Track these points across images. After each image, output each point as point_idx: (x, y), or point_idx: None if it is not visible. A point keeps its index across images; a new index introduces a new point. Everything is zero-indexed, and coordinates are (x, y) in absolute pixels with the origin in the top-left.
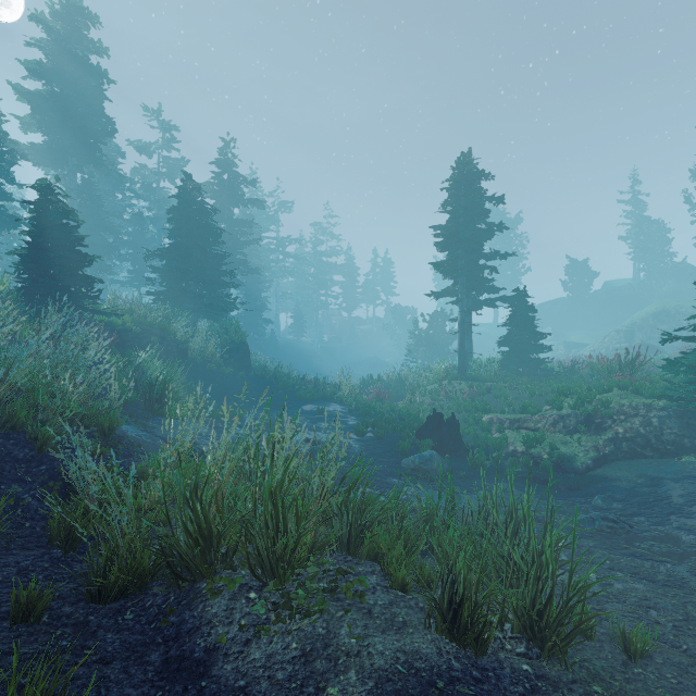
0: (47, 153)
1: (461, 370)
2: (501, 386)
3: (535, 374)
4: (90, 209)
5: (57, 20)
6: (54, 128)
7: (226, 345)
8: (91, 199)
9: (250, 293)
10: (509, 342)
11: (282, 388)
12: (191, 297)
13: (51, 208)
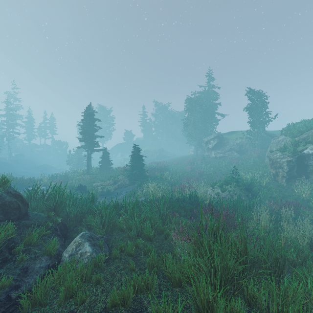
0: None
1: (88, 171)
2: (99, 175)
3: (109, 171)
4: None
5: None
6: None
7: None
8: None
9: None
10: (102, 162)
11: (15, 183)
12: None
13: None
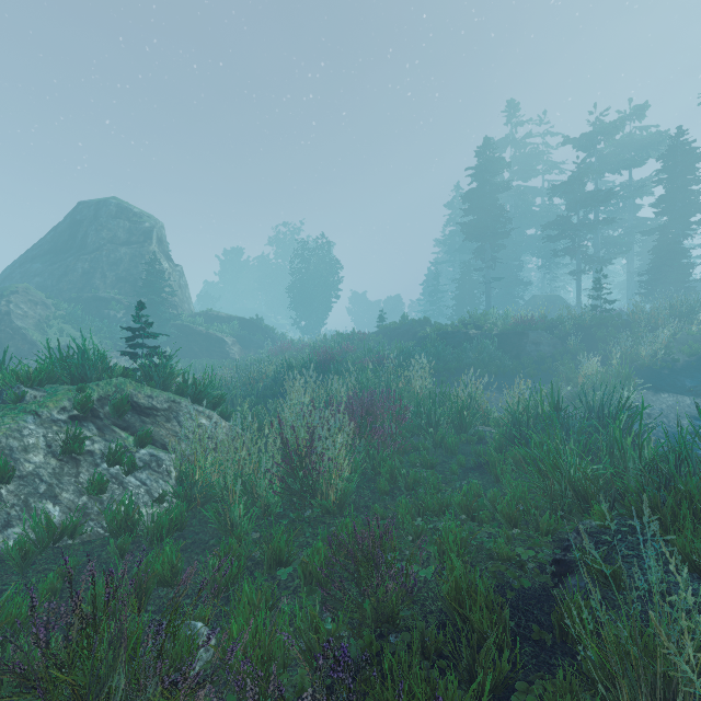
0: None
1: None
2: None
3: None
4: None
5: None
6: None
7: None
8: None
9: None
10: None
11: None
12: None
13: None
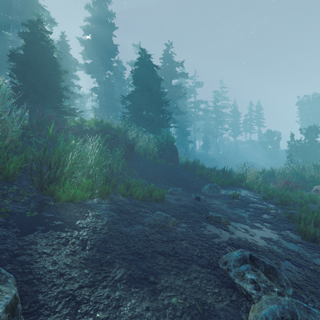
0: (92, 67)
1: None
2: None
3: None
4: (109, 91)
5: (95, 6)
6: (94, 55)
7: (162, 146)
8: (109, 86)
9: (180, 127)
10: None
11: (198, 175)
12: (143, 118)
13: (40, 43)
